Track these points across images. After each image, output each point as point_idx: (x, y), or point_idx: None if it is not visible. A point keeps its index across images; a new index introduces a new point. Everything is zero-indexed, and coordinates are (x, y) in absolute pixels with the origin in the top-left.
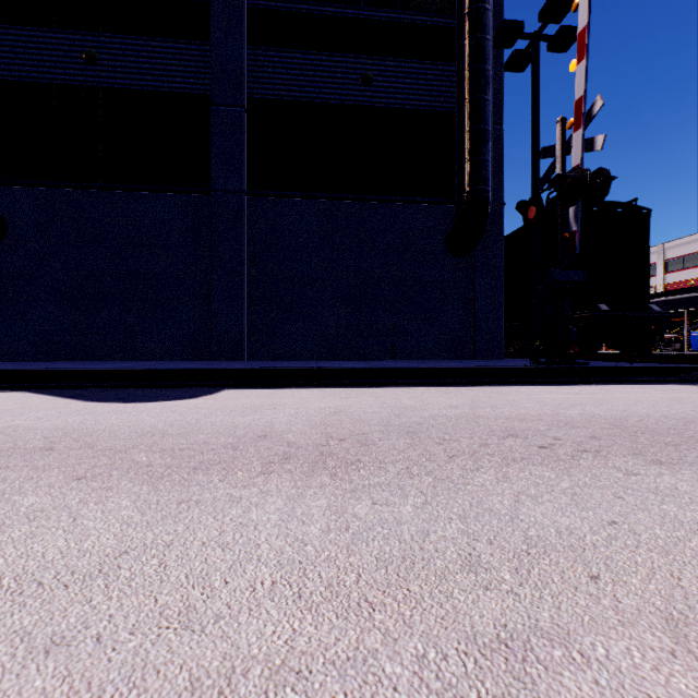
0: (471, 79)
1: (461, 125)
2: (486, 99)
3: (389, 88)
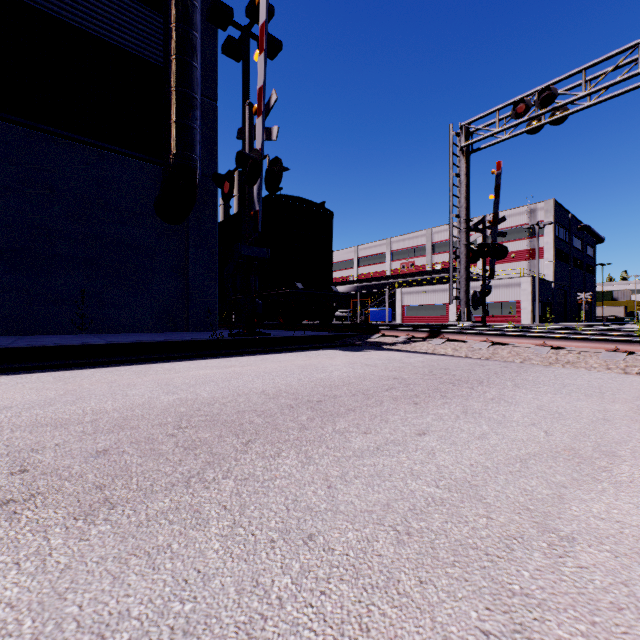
0: (177, 36)
1: (167, 82)
2: (194, 65)
3: (79, 5)
